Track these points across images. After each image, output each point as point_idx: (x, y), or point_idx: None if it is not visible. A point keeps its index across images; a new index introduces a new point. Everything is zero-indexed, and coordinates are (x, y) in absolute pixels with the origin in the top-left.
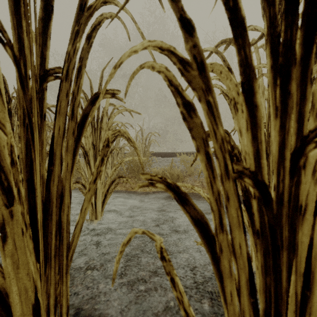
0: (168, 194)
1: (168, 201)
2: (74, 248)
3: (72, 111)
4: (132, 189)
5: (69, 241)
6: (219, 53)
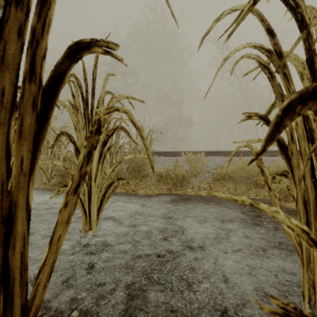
0: (172, 197)
1: (174, 206)
2: (37, 309)
3: (30, 64)
4: (133, 191)
5: (26, 299)
6: (254, 11)
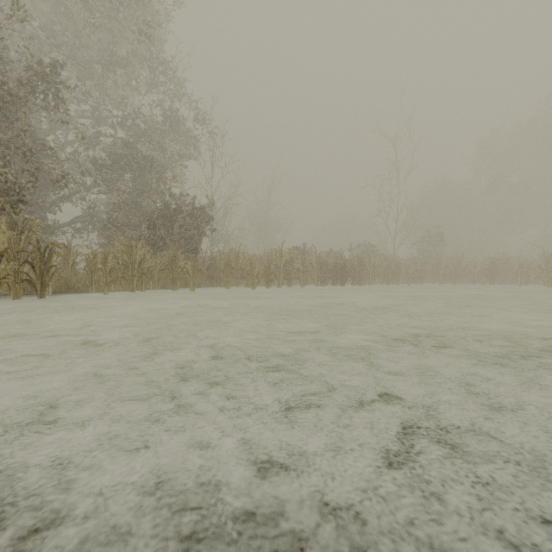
0: None
1: None
2: None
3: None
4: None
5: None
6: None
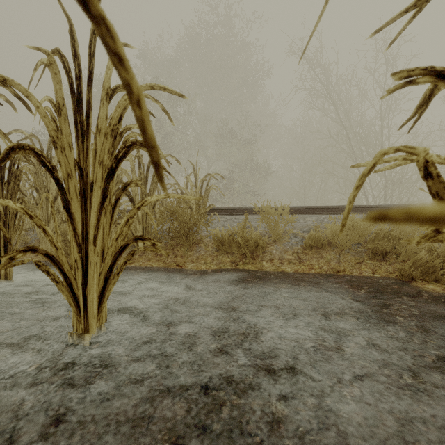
0: (239, 274)
1: (241, 289)
2: None
3: None
4: (177, 266)
5: None
6: None
